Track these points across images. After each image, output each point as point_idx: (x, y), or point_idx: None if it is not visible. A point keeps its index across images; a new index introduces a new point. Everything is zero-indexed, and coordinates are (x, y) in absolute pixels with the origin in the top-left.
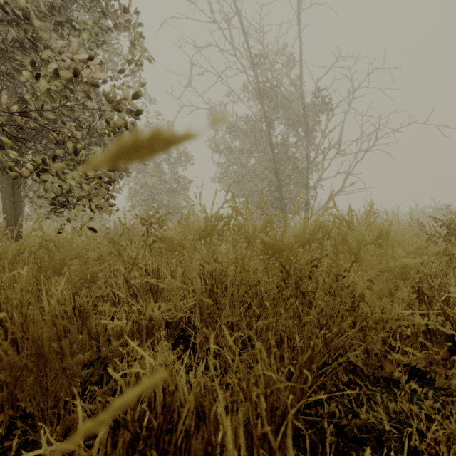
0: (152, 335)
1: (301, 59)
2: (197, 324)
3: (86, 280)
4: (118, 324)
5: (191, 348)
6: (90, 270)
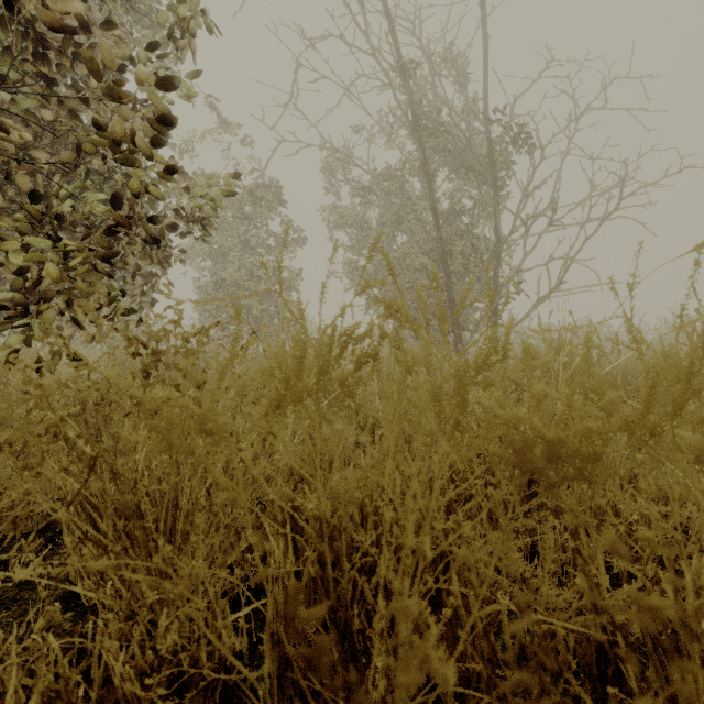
0: None
1: (486, 64)
2: None
3: None
4: None
5: None
6: None
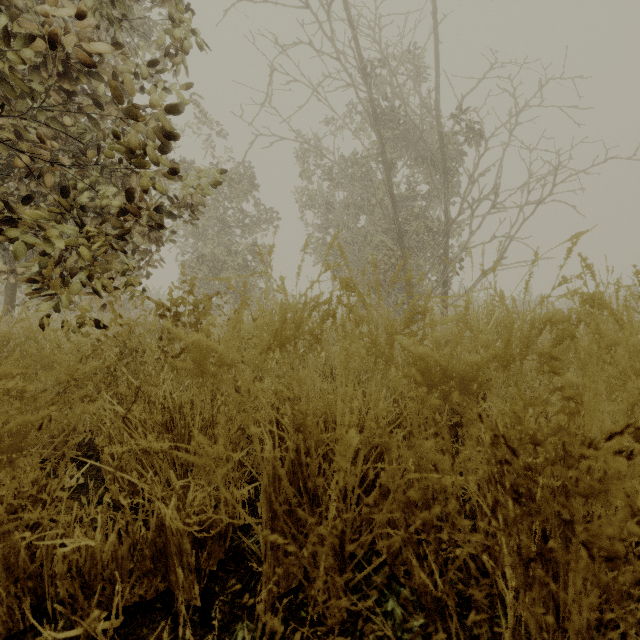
0: (164, 562)
1: (437, 66)
2: (250, 602)
3: (2, 447)
4: (82, 545)
5: (250, 592)
6: (12, 423)
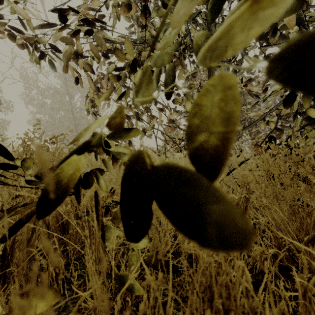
0: None
1: None
2: None
3: None
4: None
5: None
6: None
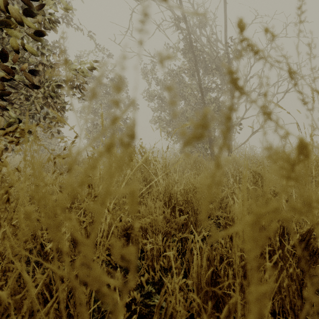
0: None
1: (226, 16)
2: None
3: None
4: None
5: None
6: None
